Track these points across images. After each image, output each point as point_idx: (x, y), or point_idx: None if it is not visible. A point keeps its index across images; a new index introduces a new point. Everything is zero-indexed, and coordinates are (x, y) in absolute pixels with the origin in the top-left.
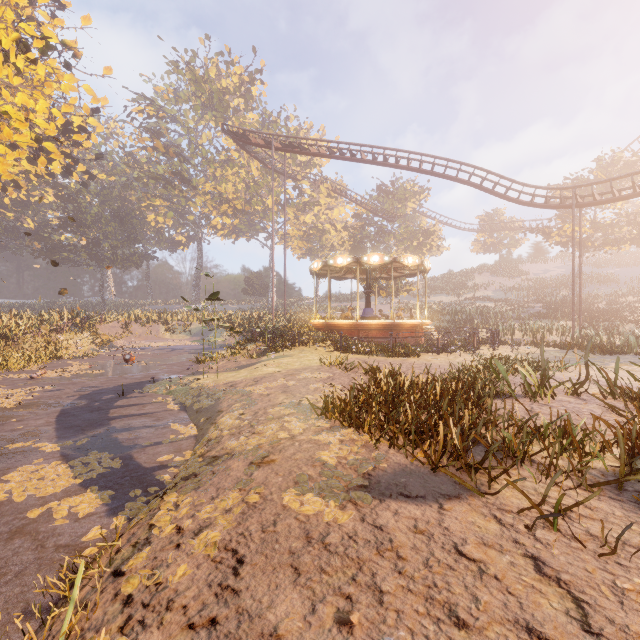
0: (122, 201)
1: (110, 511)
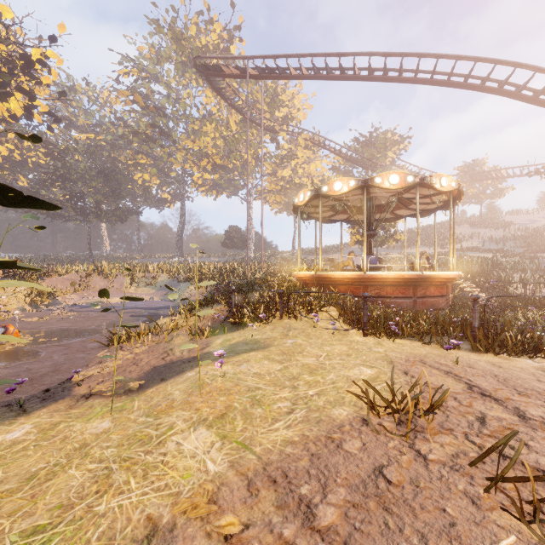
0: (112, 161)
1: None
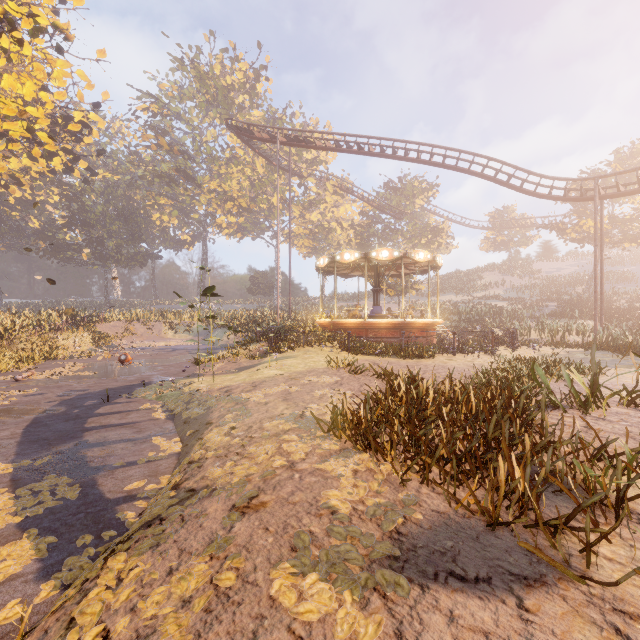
0: (127, 200)
1: (42, 571)
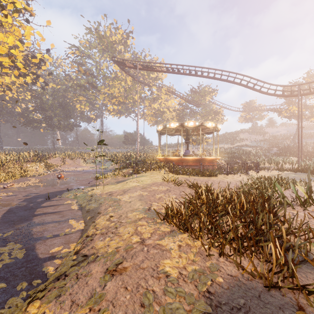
0: (64, 98)
1: None
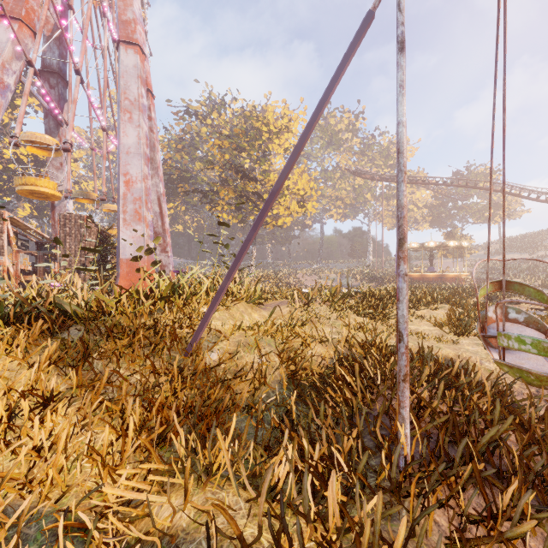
0: None
1: None
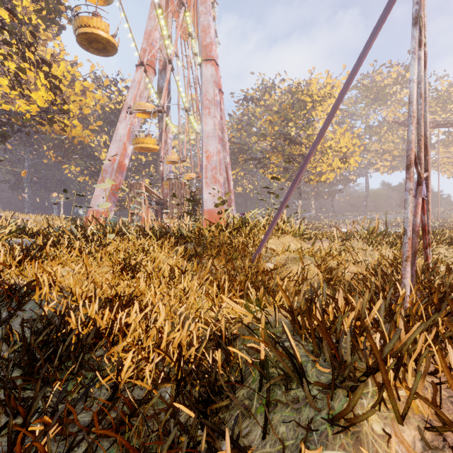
0: None
1: None
